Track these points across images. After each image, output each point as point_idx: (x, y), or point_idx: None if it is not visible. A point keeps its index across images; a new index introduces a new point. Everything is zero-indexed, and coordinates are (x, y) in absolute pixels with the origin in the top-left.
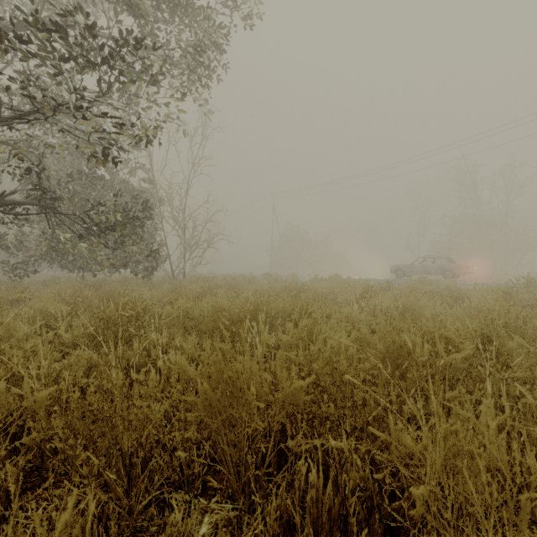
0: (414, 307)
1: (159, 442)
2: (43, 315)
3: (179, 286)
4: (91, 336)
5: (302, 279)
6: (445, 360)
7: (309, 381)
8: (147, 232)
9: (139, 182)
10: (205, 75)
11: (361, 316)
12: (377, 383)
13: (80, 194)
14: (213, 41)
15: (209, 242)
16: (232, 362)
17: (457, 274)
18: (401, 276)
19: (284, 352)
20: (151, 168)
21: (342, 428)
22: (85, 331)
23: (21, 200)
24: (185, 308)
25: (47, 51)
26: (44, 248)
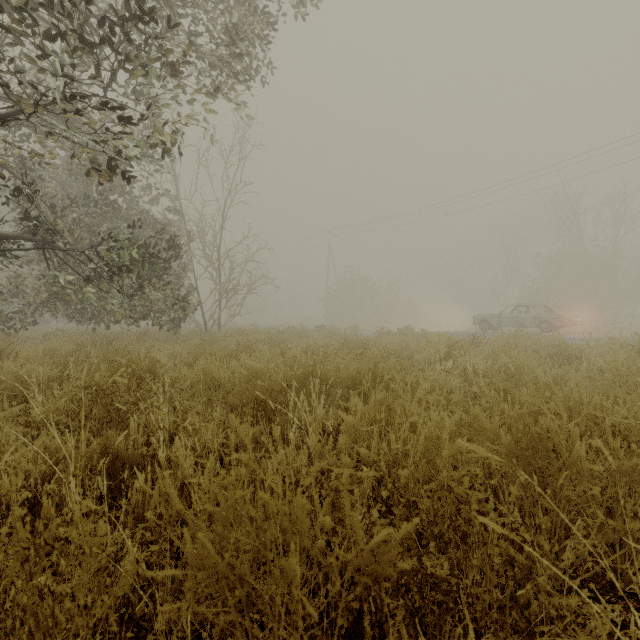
0: (522, 370)
1: (132, 619)
2: (20, 379)
3: (206, 341)
4: (72, 411)
5: (364, 333)
6: (623, 466)
7: (408, 530)
8: (173, 275)
9: (164, 213)
10: (241, 70)
11: (452, 383)
12: (499, 498)
13: (88, 226)
14: (253, 28)
15: (250, 287)
16: (258, 487)
17: (557, 327)
18: (486, 329)
19: (359, 472)
20: (178, 195)
21: (464, 605)
22: (62, 404)
23: (8, 232)
24: (209, 371)
25: (26, 25)
26: (44, 294)
